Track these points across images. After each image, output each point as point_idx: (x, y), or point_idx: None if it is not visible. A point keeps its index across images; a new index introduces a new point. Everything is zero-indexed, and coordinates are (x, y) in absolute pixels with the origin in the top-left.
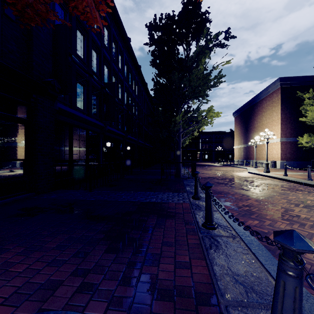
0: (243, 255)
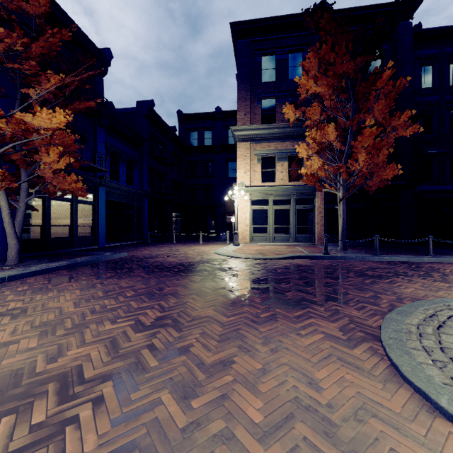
0: (411, 256)
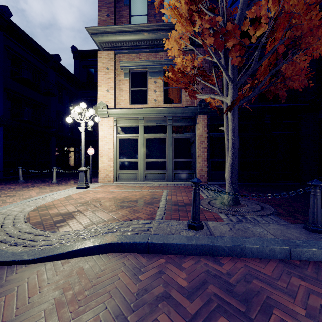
0: None
